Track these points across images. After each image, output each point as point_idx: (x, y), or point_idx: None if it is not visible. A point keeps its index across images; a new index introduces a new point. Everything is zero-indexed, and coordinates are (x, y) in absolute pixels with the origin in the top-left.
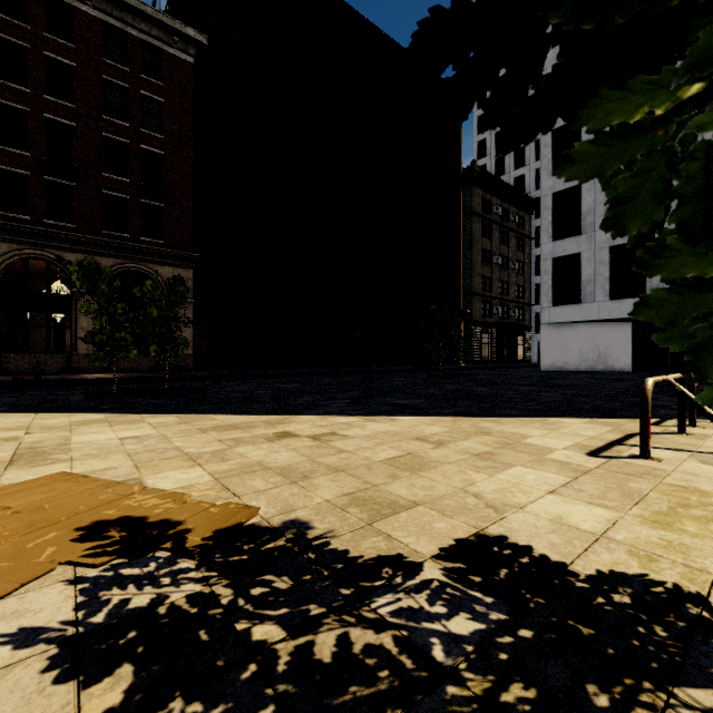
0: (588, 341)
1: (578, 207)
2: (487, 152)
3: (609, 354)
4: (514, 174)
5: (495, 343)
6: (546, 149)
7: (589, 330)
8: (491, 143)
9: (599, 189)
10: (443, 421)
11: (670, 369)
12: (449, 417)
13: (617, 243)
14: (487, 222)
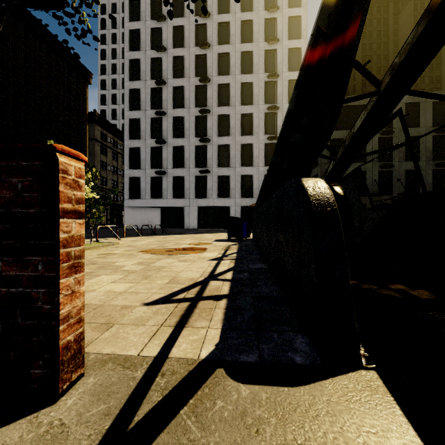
0: (145, 215)
1: (140, 157)
2: (107, 102)
3: (153, 221)
4: (122, 121)
5: (109, 215)
6: (127, 126)
7: (145, 210)
8: (109, 98)
9: (147, 152)
10: None
11: (173, 227)
12: None
13: (153, 176)
14: (104, 146)
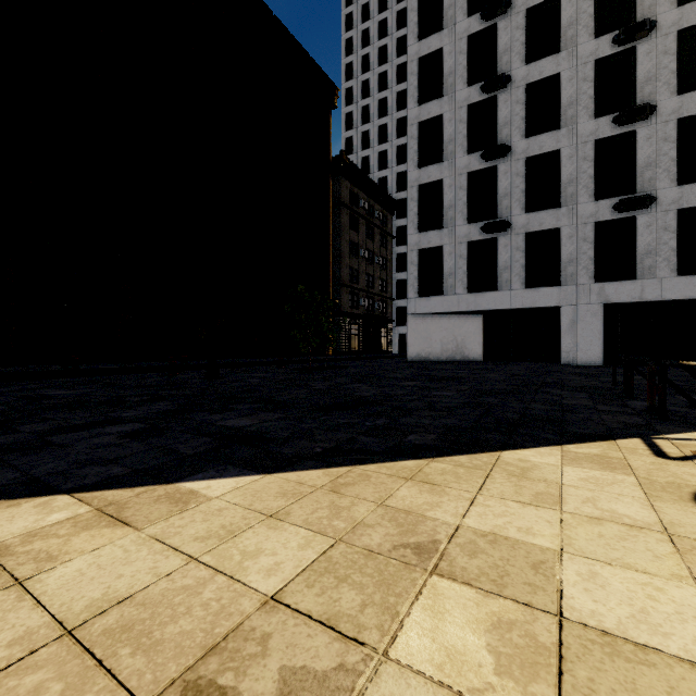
0: (448, 332)
1: (441, 202)
2: (354, 149)
3: (466, 345)
4: (378, 174)
5: (362, 334)
6: (412, 141)
7: (449, 321)
8: (358, 141)
9: (459, 186)
10: (310, 493)
11: (512, 358)
12: (322, 469)
13: (474, 239)
14: (355, 215)
